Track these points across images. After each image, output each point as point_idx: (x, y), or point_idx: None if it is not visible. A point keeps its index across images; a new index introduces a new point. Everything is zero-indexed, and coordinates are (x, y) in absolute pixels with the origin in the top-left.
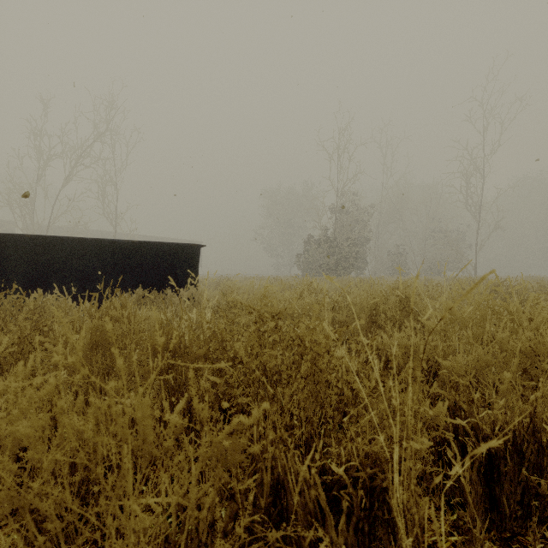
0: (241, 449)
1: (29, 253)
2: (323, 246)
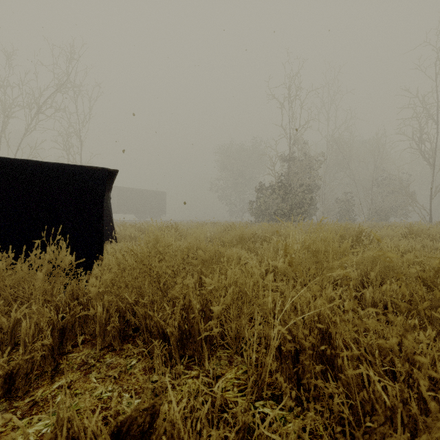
0: None
1: None
2: (277, 192)
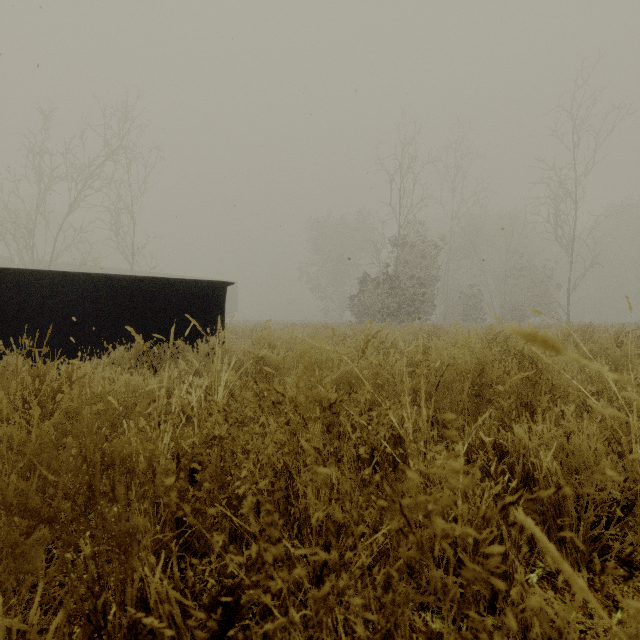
0: None
1: None
2: (382, 286)
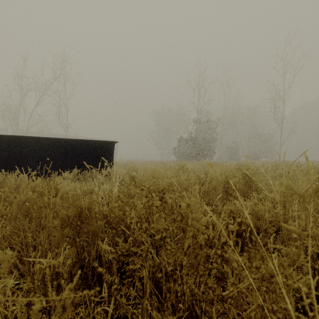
0: (135, 295)
1: (7, 147)
2: (189, 143)
